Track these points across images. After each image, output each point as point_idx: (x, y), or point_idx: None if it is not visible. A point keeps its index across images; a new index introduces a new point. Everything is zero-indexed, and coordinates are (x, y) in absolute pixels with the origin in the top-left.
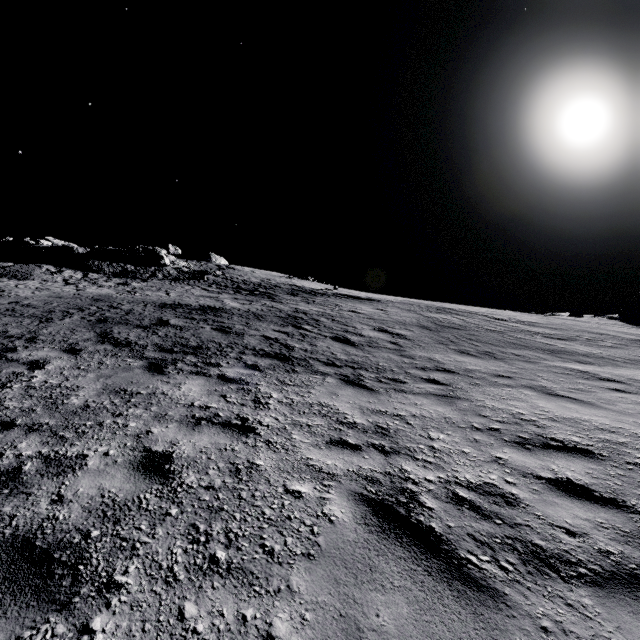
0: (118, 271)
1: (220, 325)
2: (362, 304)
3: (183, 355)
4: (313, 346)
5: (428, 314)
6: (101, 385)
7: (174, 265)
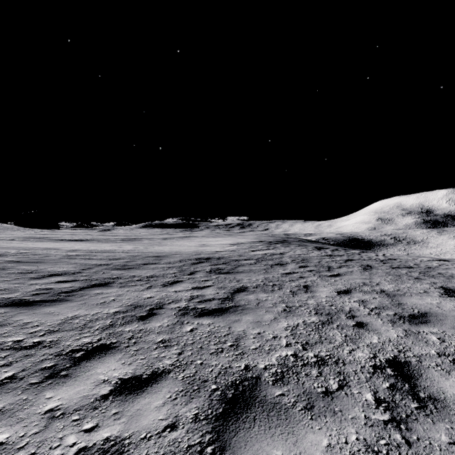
0: None
1: None
2: None
3: None
4: None
5: None
6: None
7: None
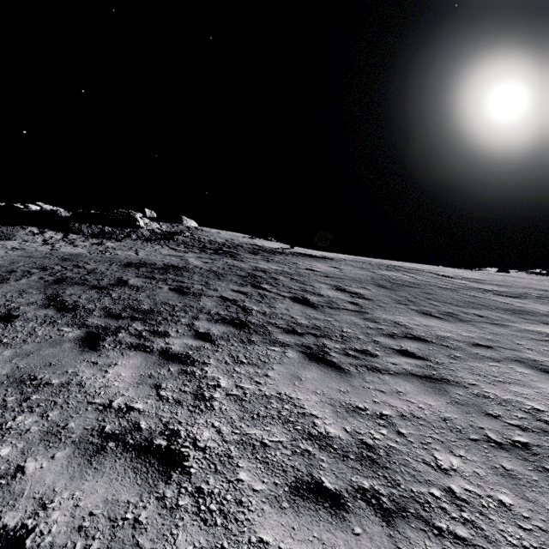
0: (96, 232)
1: (179, 285)
2: (317, 262)
3: (130, 321)
4: (272, 308)
5: (380, 272)
6: (9, 369)
7: (148, 227)
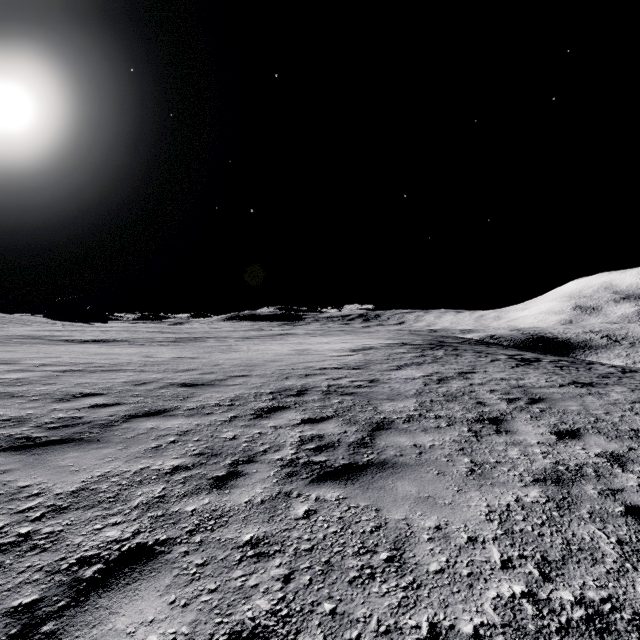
0: None
1: None
2: None
3: None
4: None
5: None
6: None
7: None
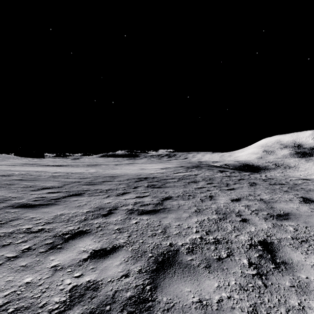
0: None
1: None
2: None
3: None
4: None
5: None
6: None
7: None
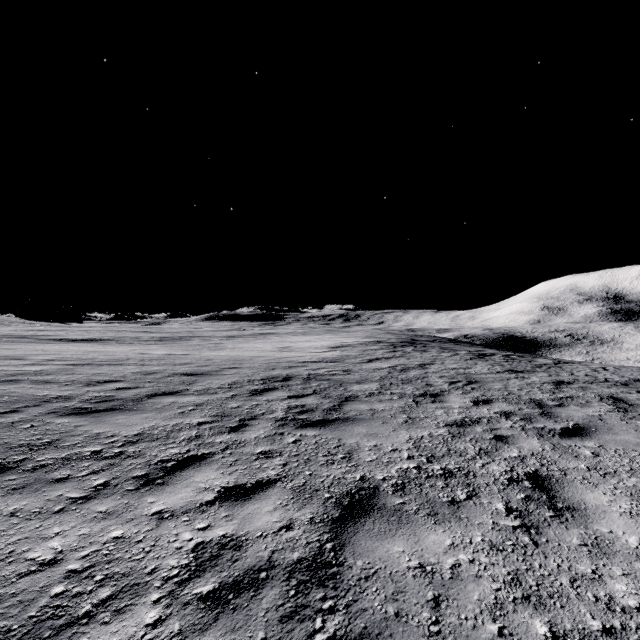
0: None
1: None
2: None
3: None
4: None
5: None
6: None
7: None
